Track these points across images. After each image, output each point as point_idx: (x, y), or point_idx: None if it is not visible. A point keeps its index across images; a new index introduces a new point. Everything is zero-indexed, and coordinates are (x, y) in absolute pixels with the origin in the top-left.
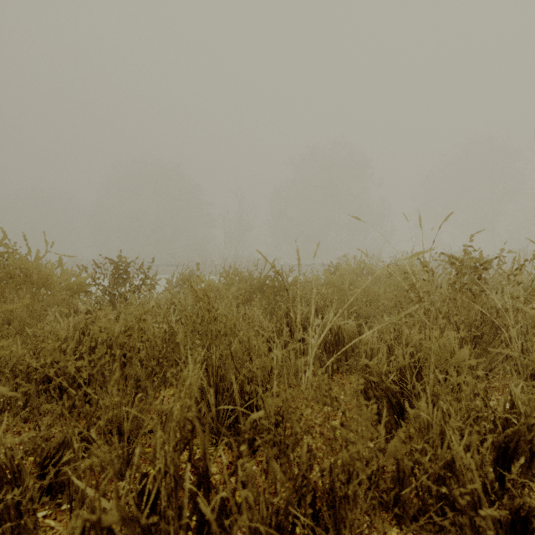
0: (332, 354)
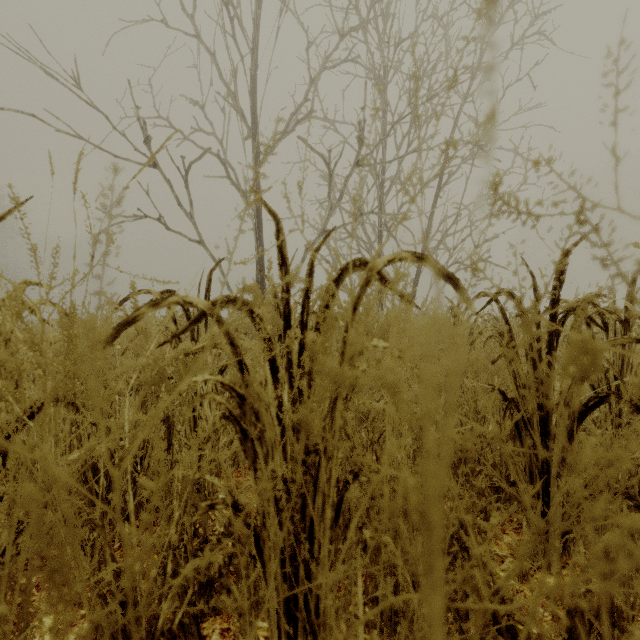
0: None
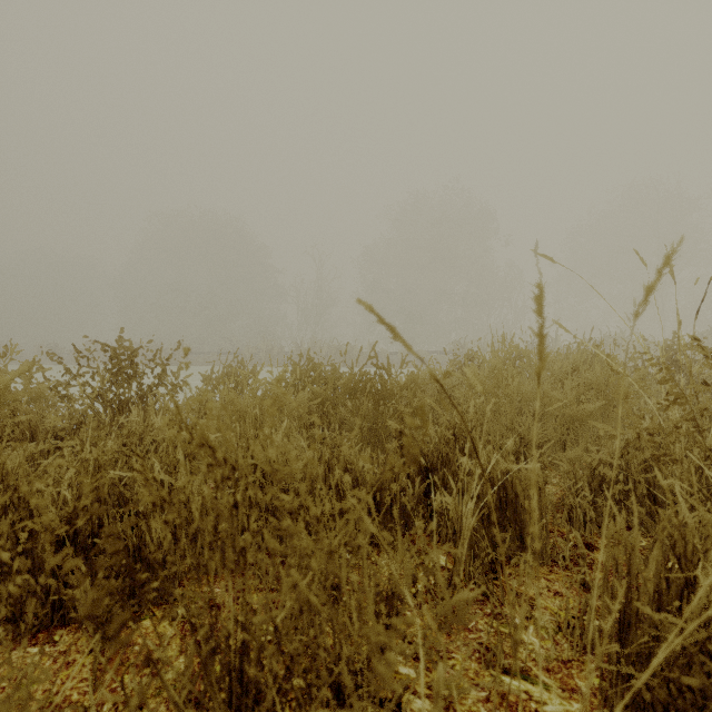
0: (494, 526)
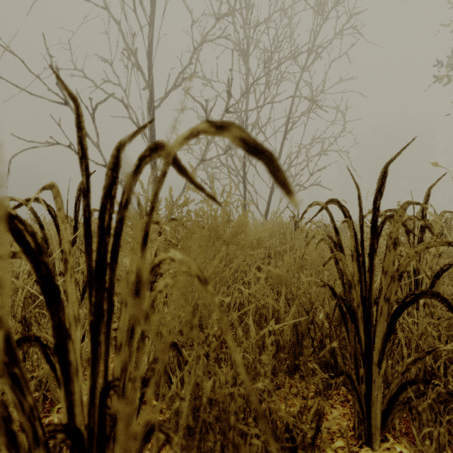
0: None
